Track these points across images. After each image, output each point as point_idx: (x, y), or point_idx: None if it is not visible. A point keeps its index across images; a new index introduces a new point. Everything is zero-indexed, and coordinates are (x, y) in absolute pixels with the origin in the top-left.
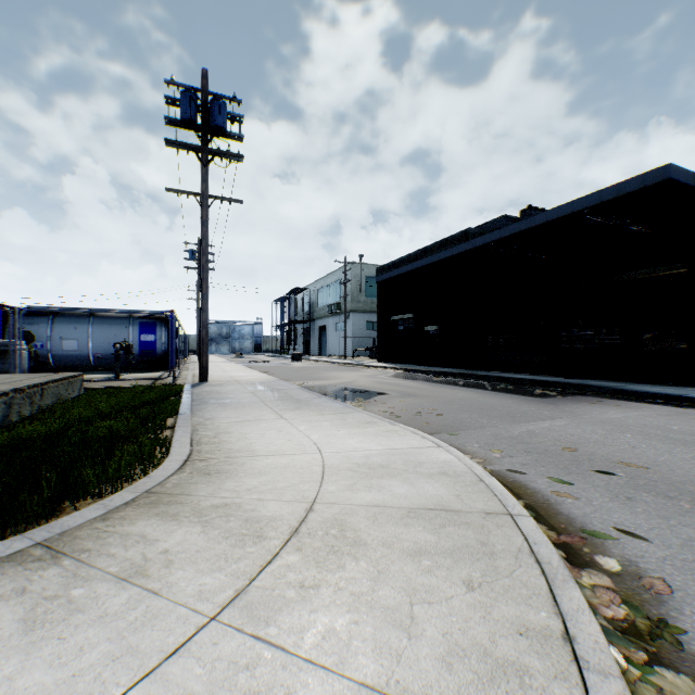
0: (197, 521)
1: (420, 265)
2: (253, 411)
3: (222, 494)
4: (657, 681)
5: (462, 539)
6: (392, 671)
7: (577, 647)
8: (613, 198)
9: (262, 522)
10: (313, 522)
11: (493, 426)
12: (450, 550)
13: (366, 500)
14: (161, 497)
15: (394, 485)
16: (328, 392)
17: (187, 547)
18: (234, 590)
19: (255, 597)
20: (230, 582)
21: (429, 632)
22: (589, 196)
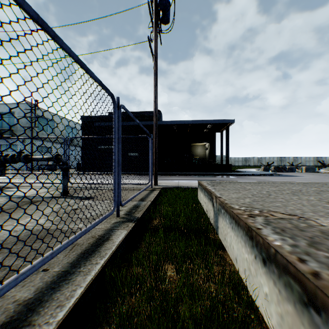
0: None
1: (137, 124)
2: None
3: None
4: None
5: None
6: None
7: None
8: (222, 123)
9: None
10: None
11: None
12: None
13: None
14: None
15: None
16: None
17: None
18: None
19: None
20: None
21: None
22: (216, 120)
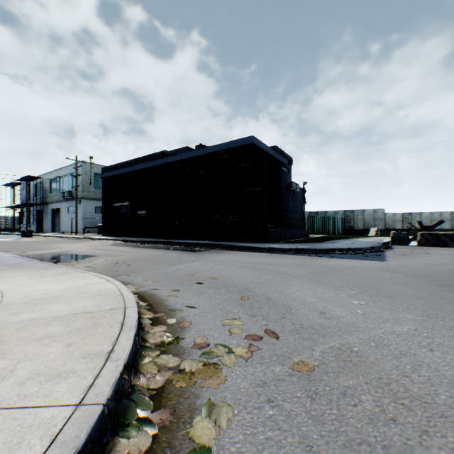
0: None
1: (133, 169)
2: None
3: None
4: (157, 360)
5: (83, 324)
6: None
7: (112, 354)
8: (232, 147)
9: None
10: None
11: (159, 268)
12: (70, 331)
13: (25, 318)
14: None
15: (56, 306)
16: (46, 258)
17: None
18: None
19: None
20: None
21: (21, 373)
22: (222, 144)
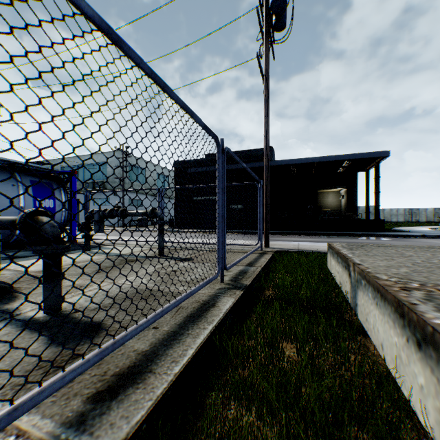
0: None
1: (241, 167)
2: None
3: None
4: None
5: None
6: None
7: None
8: (368, 157)
9: None
10: None
11: None
12: None
13: None
14: None
15: None
16: None
17: None
18: None
19: None
20: None
21: None
22: (357, 154)
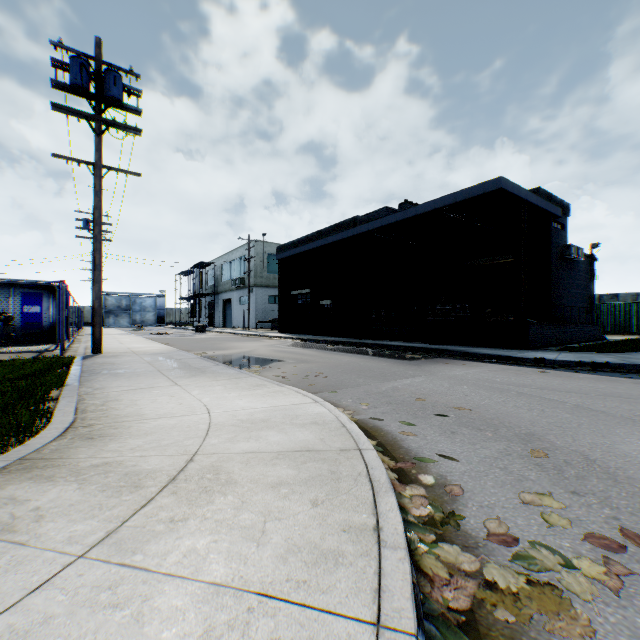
0: (74, 480)
1: (316, 246)
2: (148, 379)
3: (104, 455)
4: (438, 552)
5: (317, 471)
6: (238, 571)
7: (382, 534)
8: (463, 199)
9: (142, 475)
10: (191, 470)
11: (367, 384)
12: (305, 479)
13: (243, 448)
14: (37, 463)
15: (271, 435)
16: (227, 361)
17: (61, 503)
18: (105, 531)
19: (126, 535)
20: (103, 526)
21: (275, 540)
22: (447, 196)
